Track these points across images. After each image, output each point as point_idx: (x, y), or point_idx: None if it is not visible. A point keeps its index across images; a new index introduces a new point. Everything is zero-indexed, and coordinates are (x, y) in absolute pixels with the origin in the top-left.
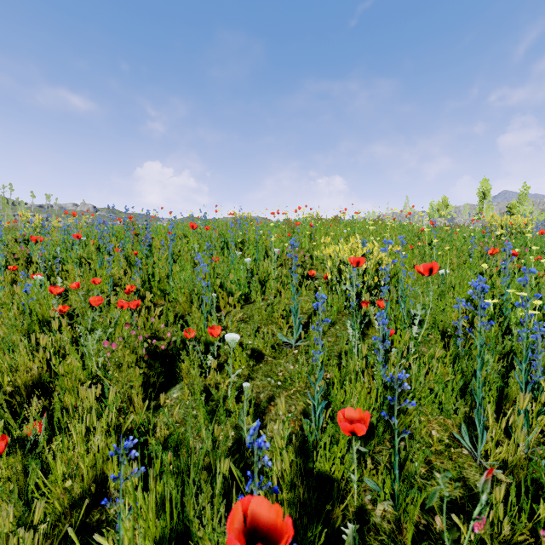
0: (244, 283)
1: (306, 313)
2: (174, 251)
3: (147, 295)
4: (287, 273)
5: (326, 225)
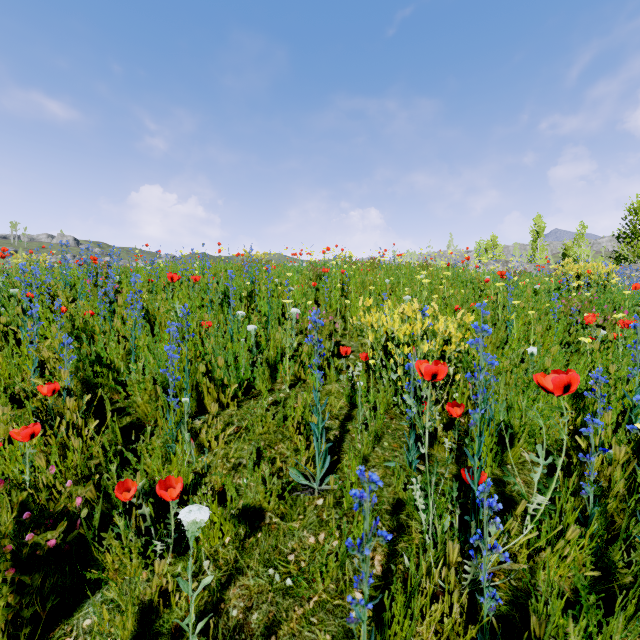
0: (245, 364)
1: (338, 417)
2: (149, 310)
3: (70, 403)
4: (309, 349)
5: (362, 271)
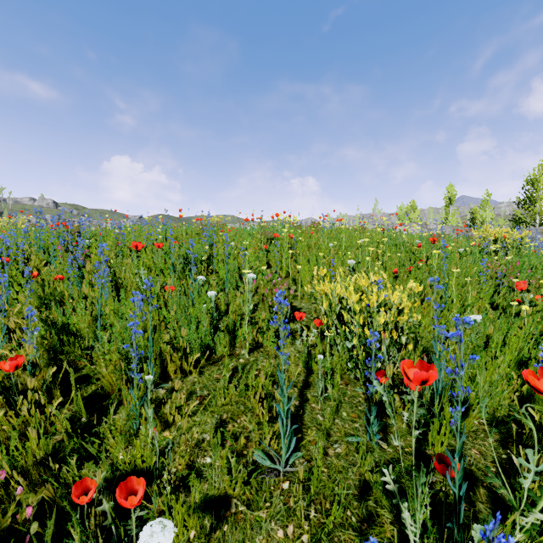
0: (206, 330)
1: (296, 385)
2: (116, 274)
3: (31, 382)
4: (266, 315)
5: (307, 234)
